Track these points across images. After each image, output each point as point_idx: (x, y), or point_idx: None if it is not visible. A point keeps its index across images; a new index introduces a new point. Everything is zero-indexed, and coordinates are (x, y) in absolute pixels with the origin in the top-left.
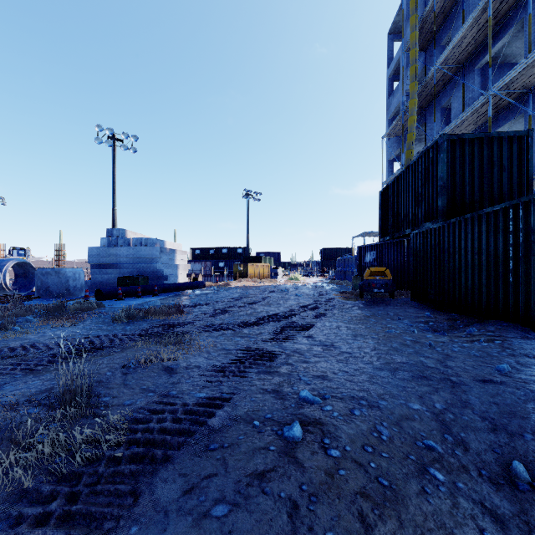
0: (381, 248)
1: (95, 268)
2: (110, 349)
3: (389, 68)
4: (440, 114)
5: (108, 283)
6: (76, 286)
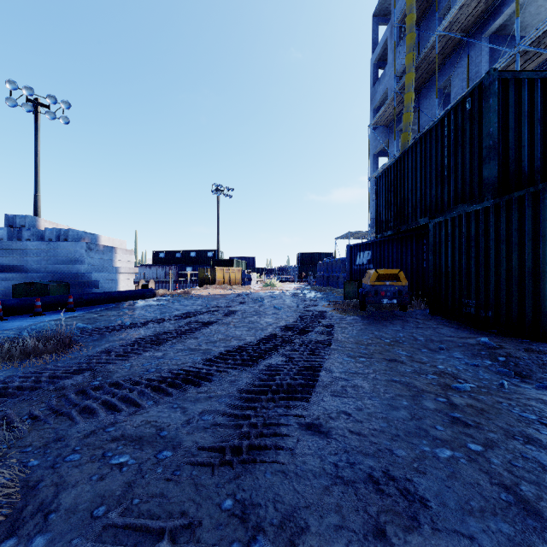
0: (379, 247)
1: None
2: None
3: (374, 52)
4: (437, 96)
5: (7, 293)
6: None
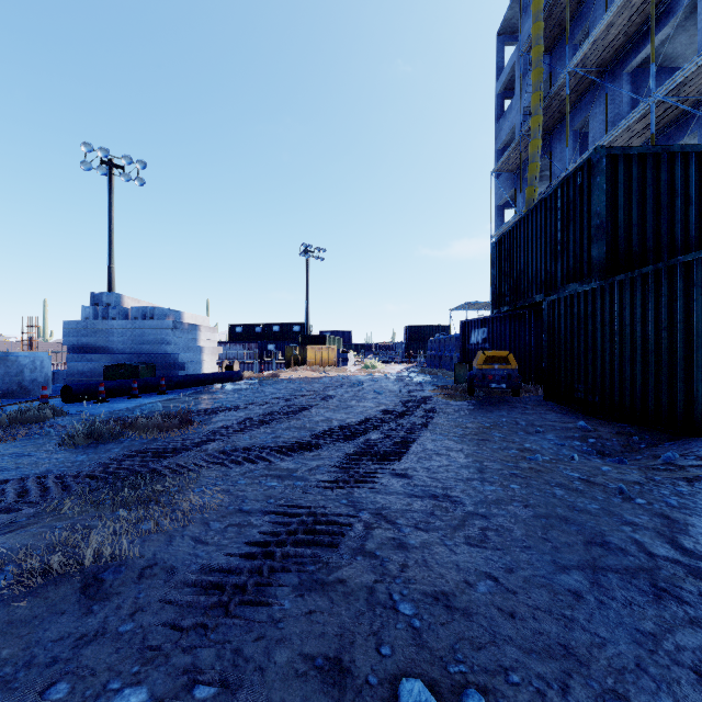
0: (495, 324)
1: (74, 352)
2: (5, 516)
3: (498, 80)
4: (572, 140)
5: (93, 375)
6: (36, 379)
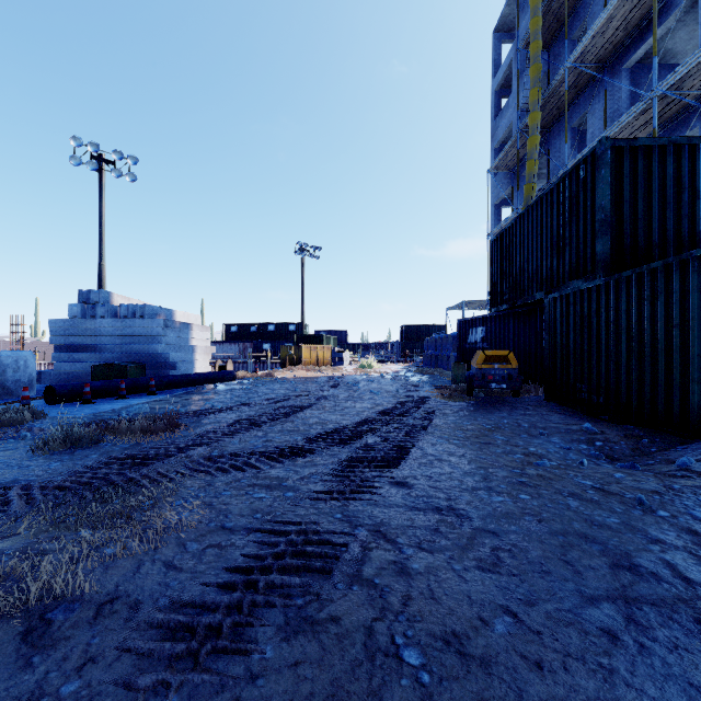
0: (494, 322)
1: (62, 352)
2: None
3: (495, 78)
4: (570, 137)
5: (81, 375)
6: (19, 380)
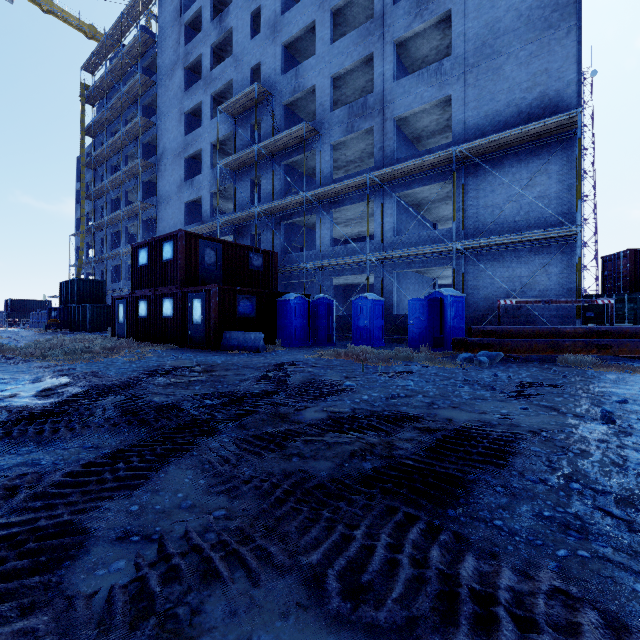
0: (61, 310)
1: None
2: None
3: (77, 184)
4: (101, 241)
5: None
6: None
